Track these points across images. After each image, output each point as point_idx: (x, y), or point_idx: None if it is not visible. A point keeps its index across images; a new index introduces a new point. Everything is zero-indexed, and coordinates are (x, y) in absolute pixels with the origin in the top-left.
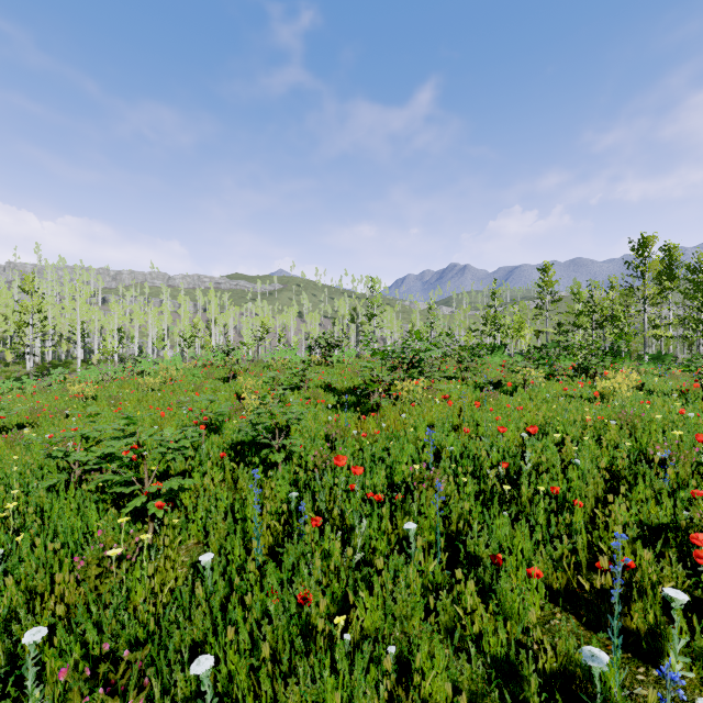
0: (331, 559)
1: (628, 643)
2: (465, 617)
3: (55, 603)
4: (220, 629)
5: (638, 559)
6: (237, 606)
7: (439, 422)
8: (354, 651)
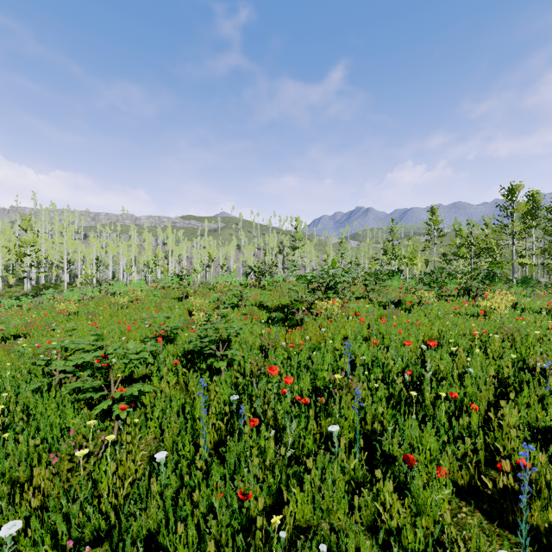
0: (266, 454)
1: (529, 537)
2: (383, 511)
3: (34, 491)
4: (171, 523)
5: (532, 460)
6: (187, 501)
7: (352, 334)
8: (288, 542)
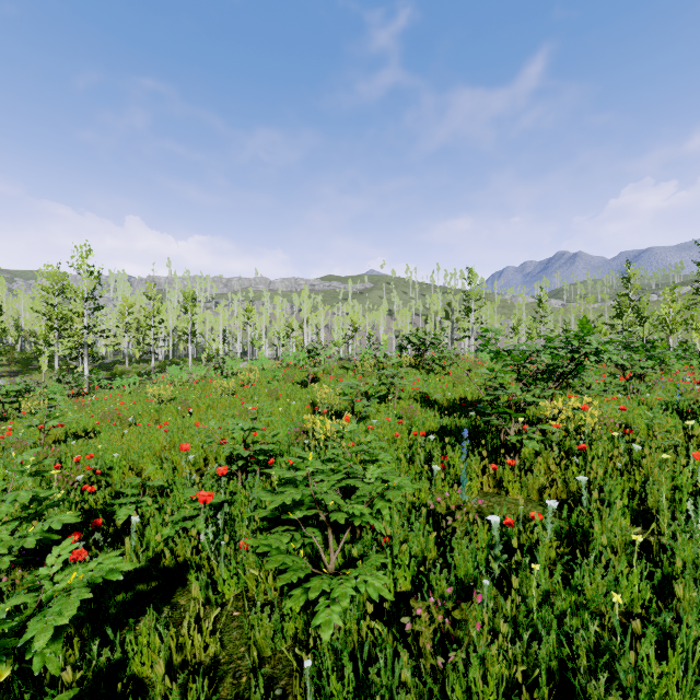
0: None
1: None
2: None
3: None
4: None
5: None
6: None
7: (654, 492)
8: None
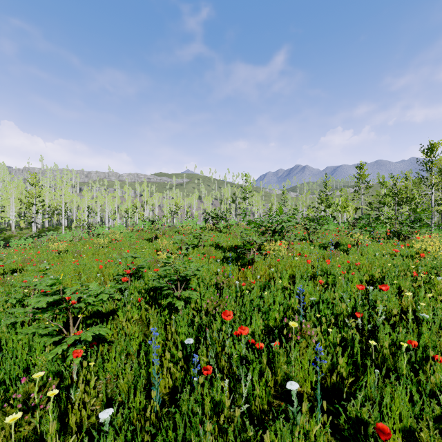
0: (219, 406)
1: None
2: None
3: None
4: None
5: None
6: None
7: (298, 273)
8: None
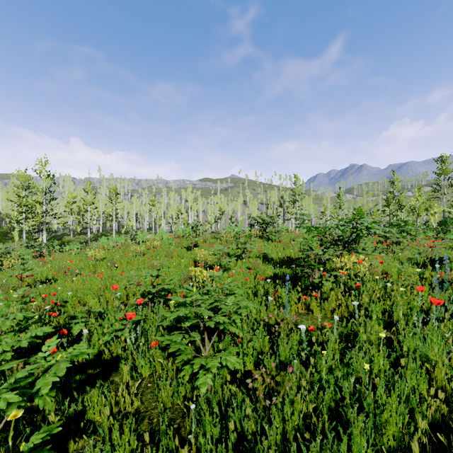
0: None
1: None
2: None
3: None
4: None
5: None
6: None
7: (397, 311)
8: None
